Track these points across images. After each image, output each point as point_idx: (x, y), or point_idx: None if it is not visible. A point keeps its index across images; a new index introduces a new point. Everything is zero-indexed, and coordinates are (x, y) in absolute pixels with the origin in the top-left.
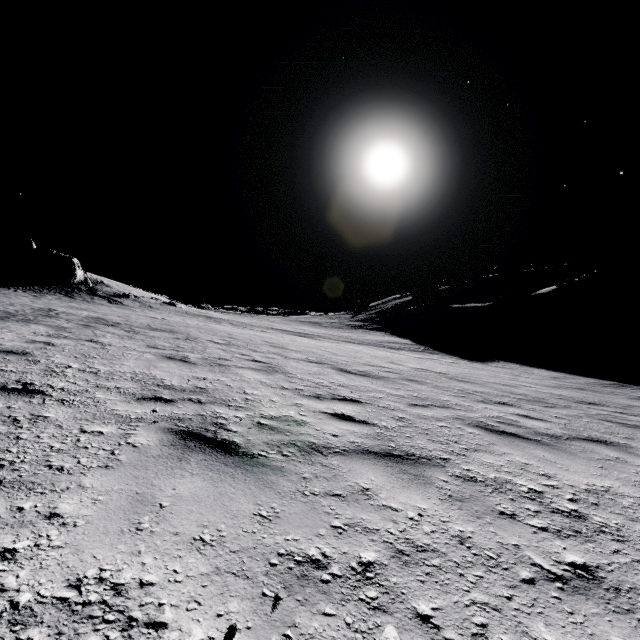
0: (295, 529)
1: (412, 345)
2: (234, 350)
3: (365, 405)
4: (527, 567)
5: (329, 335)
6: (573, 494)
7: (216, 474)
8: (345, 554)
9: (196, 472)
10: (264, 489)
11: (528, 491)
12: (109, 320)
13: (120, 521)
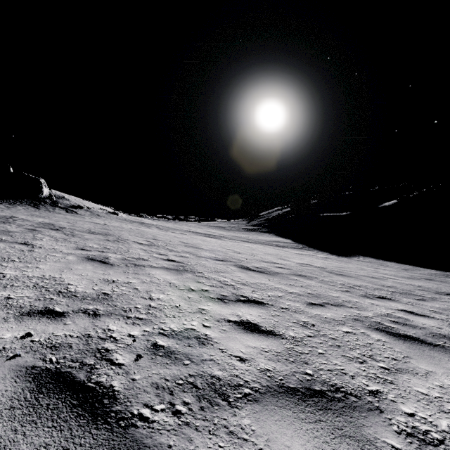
0: None
1: (292, 243)
2: (153, 250)
3: (268, 307)
4: None
5: (231, 236)
6: None
7: None
8: None
9: None
10: None
11: None
12: (57, 225)
13: None
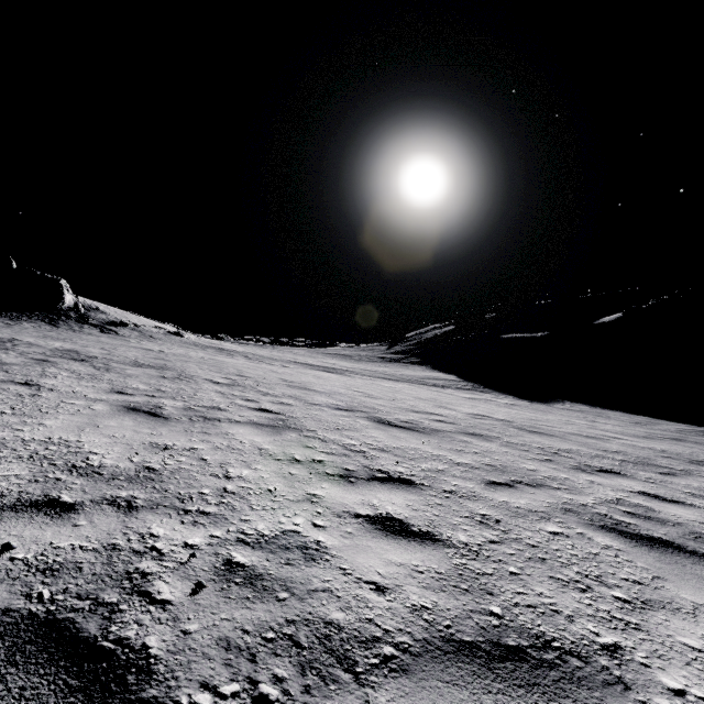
0: None
1: (458, 382)
2: (237, 393)
3: (422, 490)
4: None
5: (361, 370)
6: None
7: None
8: None
9: None
10: None
11: None
12: (83, 353)
13: None
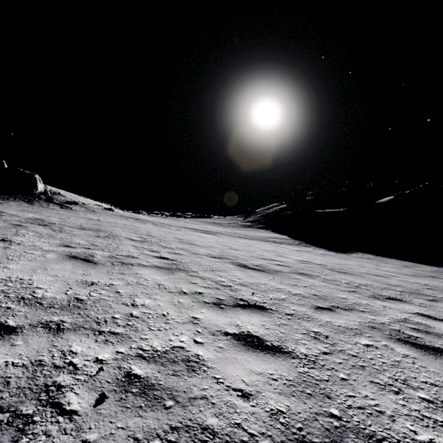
0: None
1: (289, 240)
2: (146, 247)
3: (271, 313)
4: None
5: (227, 232)
6: None
7: None
8: None
9: None
10: None
11: None
12: (47, 221)
13: None
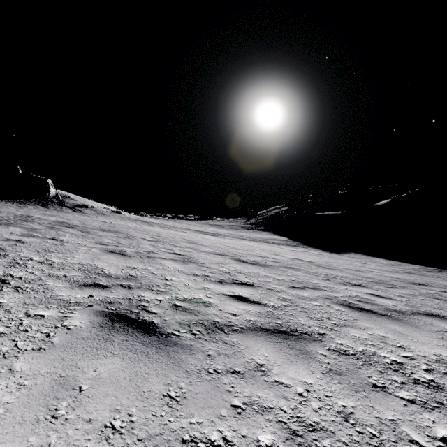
0: (199, 410)
1: (288, 241)
2: (160, 245)
3: (257, 288)
4: (406, 445)
5: (229, 234)
6: (427, 364)
7: (134, 354)
8: (244, 437)
9: (117, 352)
10: (174, 368)
11: (391, 363)
12: (70, 223)
13: (38, 408)
